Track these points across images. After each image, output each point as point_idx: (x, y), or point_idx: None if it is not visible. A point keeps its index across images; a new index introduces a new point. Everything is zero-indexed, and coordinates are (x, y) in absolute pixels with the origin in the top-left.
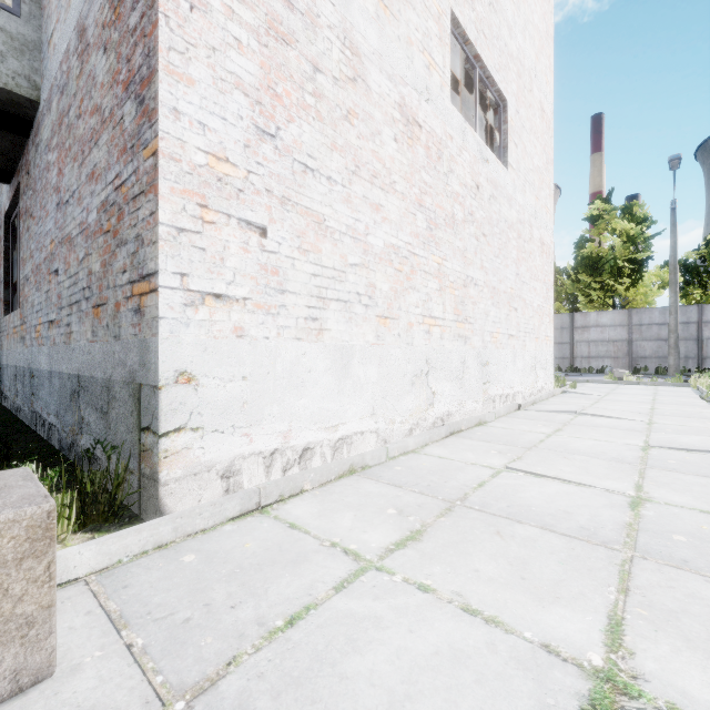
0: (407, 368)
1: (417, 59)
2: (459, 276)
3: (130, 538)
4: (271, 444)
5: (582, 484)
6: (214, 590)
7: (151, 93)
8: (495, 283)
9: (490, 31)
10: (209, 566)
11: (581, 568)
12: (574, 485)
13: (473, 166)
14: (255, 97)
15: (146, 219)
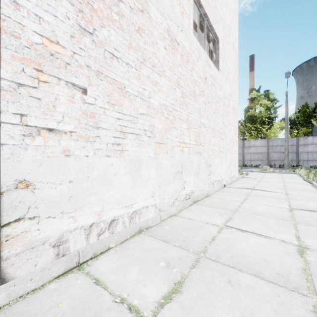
0: (171, 170)
1: (176, 8)
2: (197, 122)
3: None
4: (89, 220)
5: (268, 236)
6: None
7: None
8: (213, 126)
9: (211, 3)
10: None
11: None
12: (263, 237)
13: (203, 68)
14: (78, 7)
15: None
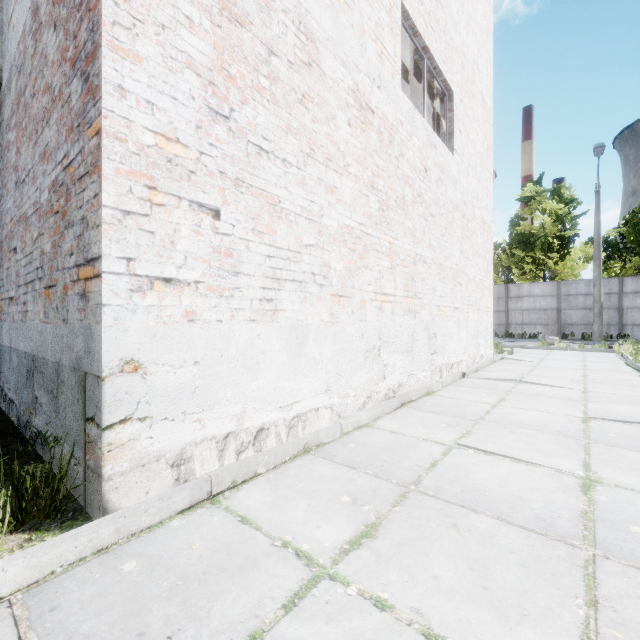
0: (360, 344)
1: (370, 47)
2: (409, 254)
3: (64, 546)
4: (224, 427)
5: (532, 463)
6: (151, 612)
7: (95, 70)
8: (441, 260)
9: (437, 25)
10: (149, 577)
11: (544, 572)
12: (524, 464)
13: (421, 151)
14: (208, 77)
15: (91, 200)
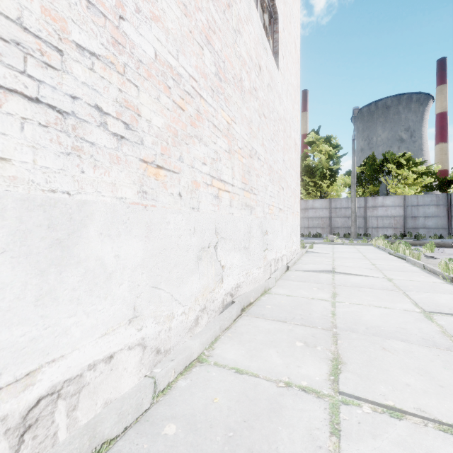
0: (192, 240)
1: None
2: (246, 145)
3: None
4: None
5: None
6: None
7: None
8: (271, 162)
9: None
10: None
11: None
12: None
13: (256, 45)
14: None
15: None
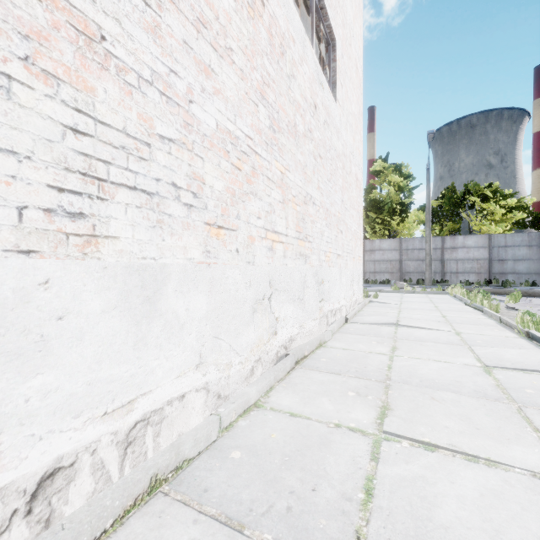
0: (248, 293)
1: None
2: (301, 192)
3: None
4: None
5: (494, 461)
6: None
7: None
8: (328, 205)
9: None
10: None
11: None
12: (485, 465)
13: (311, 84)
14: None
15: None
